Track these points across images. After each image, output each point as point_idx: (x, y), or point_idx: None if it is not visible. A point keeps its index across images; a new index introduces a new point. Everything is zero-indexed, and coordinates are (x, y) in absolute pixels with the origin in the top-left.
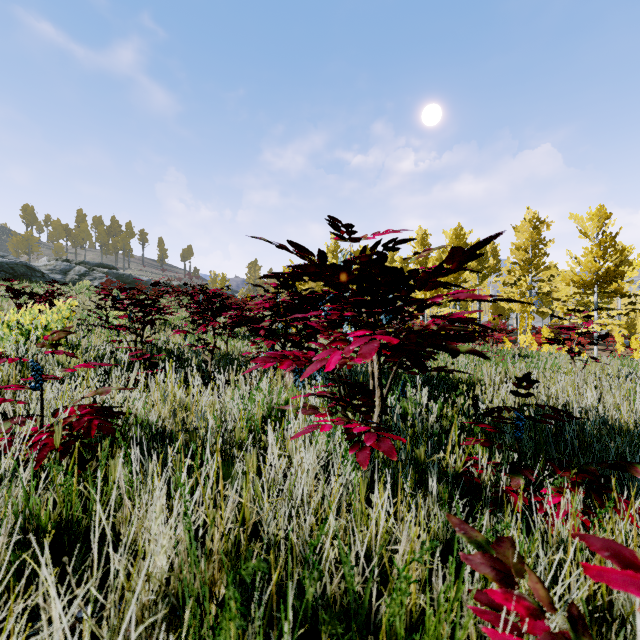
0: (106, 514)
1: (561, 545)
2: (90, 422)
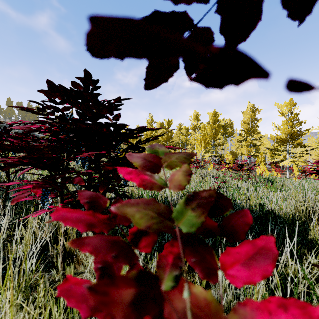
0: None
1: None
2: None
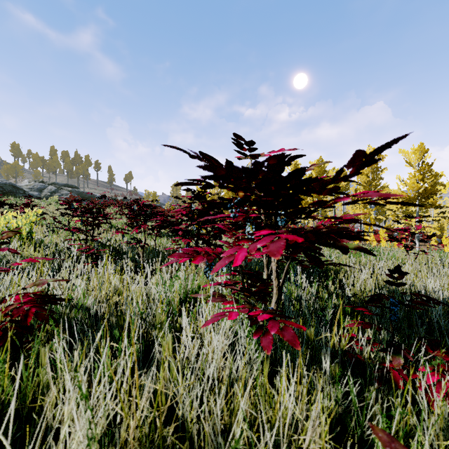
0: (3, 427)
1: (445, 423)
2: (28, 310)
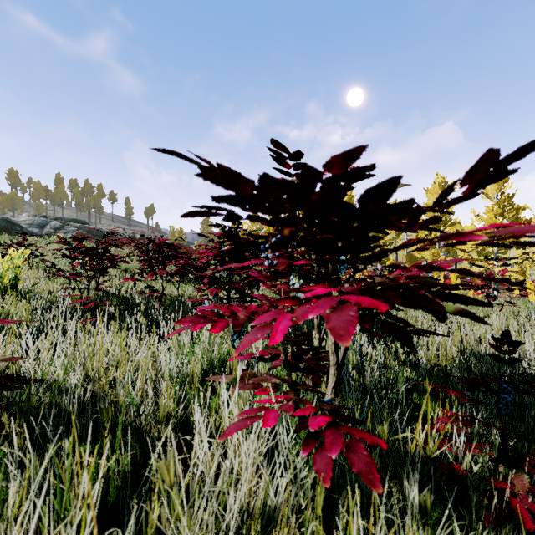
0: None
1: None
2: None
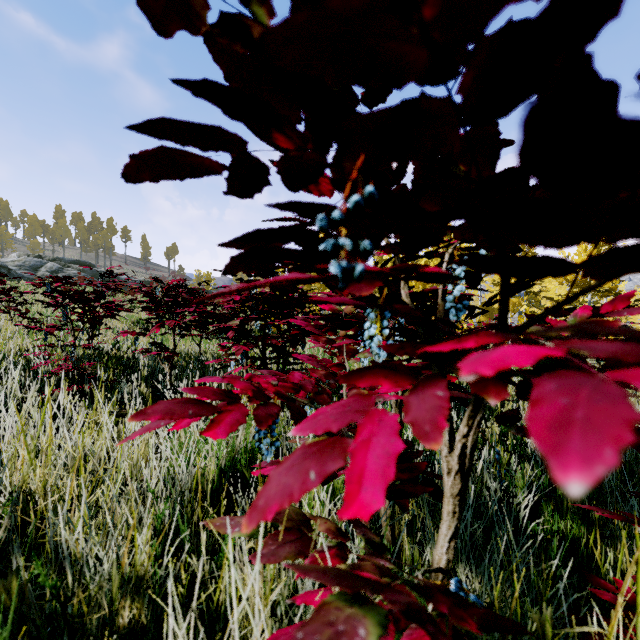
0: None
1: None
2: None
